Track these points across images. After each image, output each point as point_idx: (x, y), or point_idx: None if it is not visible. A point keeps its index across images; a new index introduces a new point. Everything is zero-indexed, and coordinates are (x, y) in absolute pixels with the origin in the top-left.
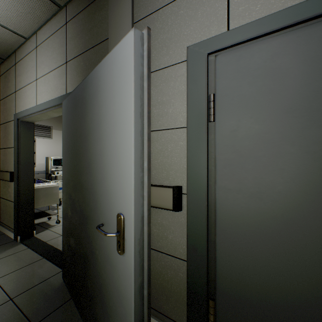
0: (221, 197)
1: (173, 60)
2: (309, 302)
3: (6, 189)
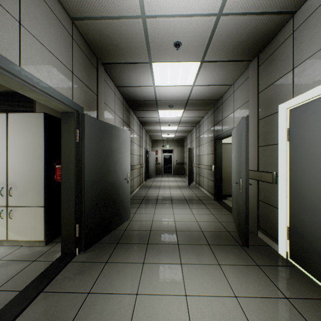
0: None
1: None
2: None
3: None
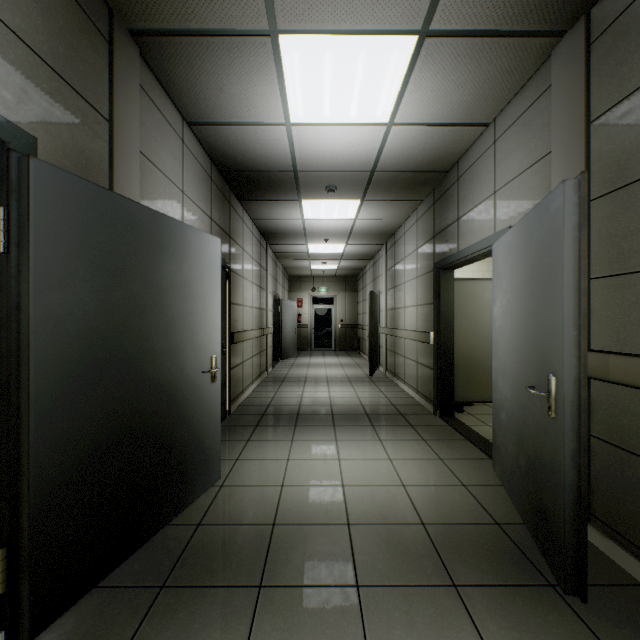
0: None
1: None
2: None
3: None
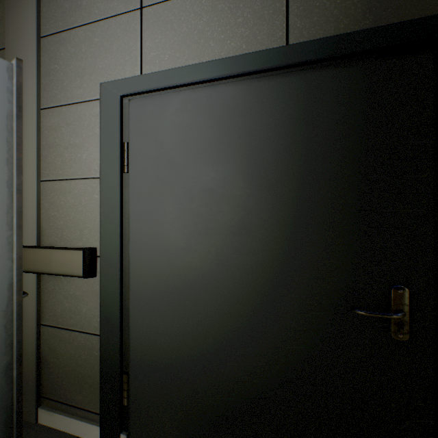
0: (134, 258)
1: (88, 95)
2: (203, 352)
3: None
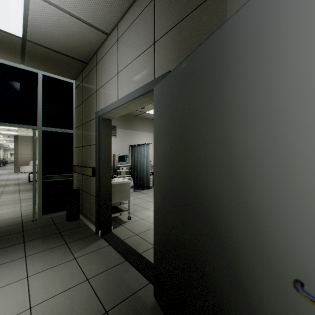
0: None
1: None
2: None
3: (88, 184)
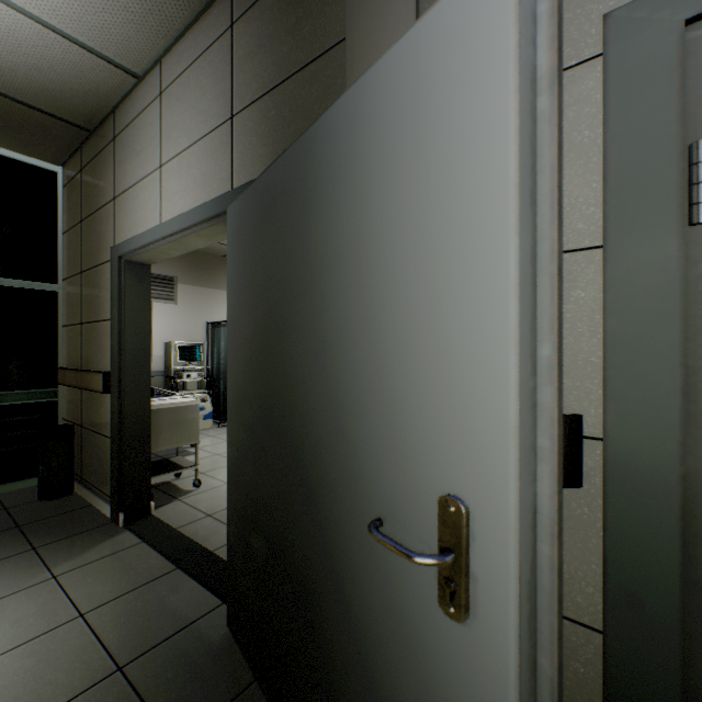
0: None
1: None
2: None
3: (95, 411)
